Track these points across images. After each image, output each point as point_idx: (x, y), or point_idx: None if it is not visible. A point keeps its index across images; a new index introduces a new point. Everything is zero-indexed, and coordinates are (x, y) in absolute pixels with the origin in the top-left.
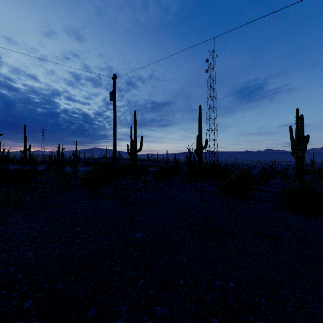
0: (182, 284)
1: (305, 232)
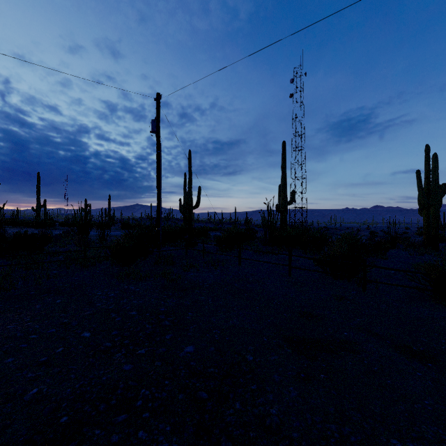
0: None
1: None
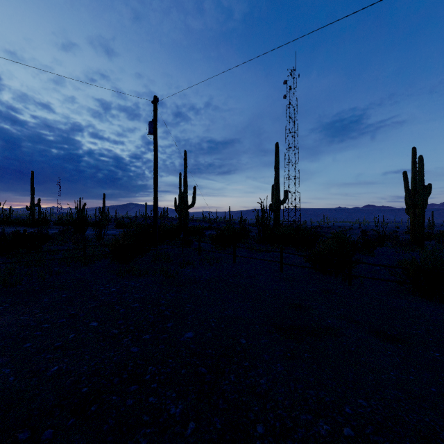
0: (262, 431)
1: None
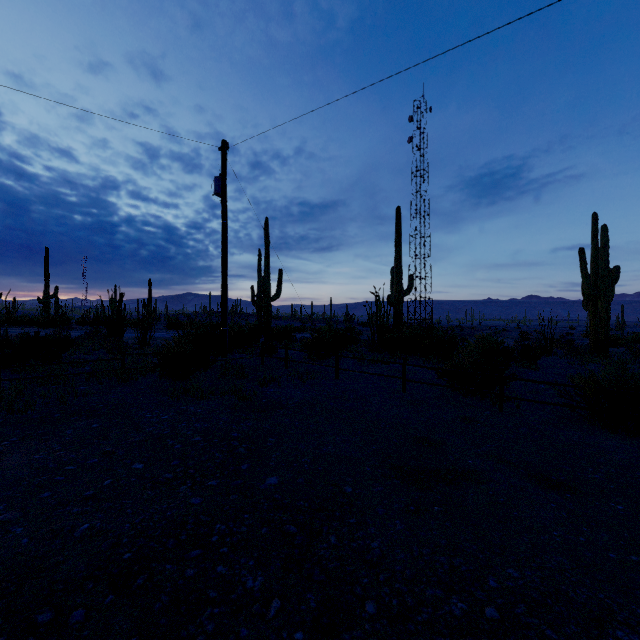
0: (373, 611)
1: (634, 473)
